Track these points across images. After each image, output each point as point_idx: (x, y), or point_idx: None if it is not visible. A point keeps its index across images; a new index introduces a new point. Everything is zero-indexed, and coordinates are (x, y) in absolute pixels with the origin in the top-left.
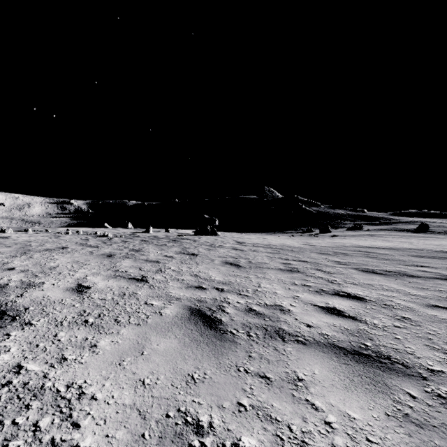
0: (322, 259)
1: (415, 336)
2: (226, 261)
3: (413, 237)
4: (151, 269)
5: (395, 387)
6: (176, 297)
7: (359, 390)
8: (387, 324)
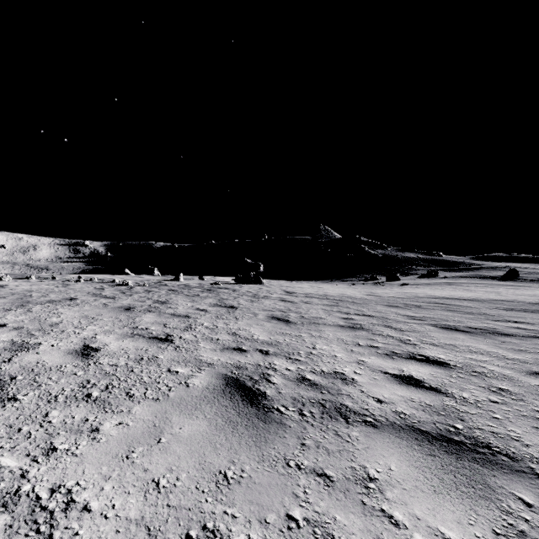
0: (391, 313)
1: (518, 414)
2: (273, 316)
3: (500, 285)
4: (179, 325)
5: (502, 490)
6: (208, 362)
7: (453, 495)
8: (480, 398)
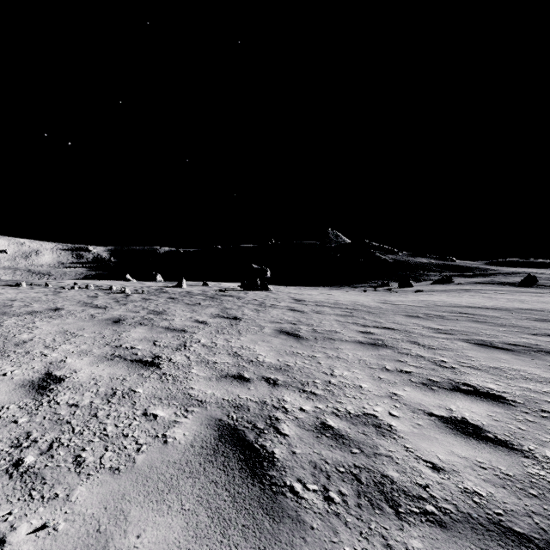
0: (413, 325)
1: None
2: (281, 329)
3: (520, 292)
4: (171, 343)
5: None
6: (199, 398)
7: None
8: None
